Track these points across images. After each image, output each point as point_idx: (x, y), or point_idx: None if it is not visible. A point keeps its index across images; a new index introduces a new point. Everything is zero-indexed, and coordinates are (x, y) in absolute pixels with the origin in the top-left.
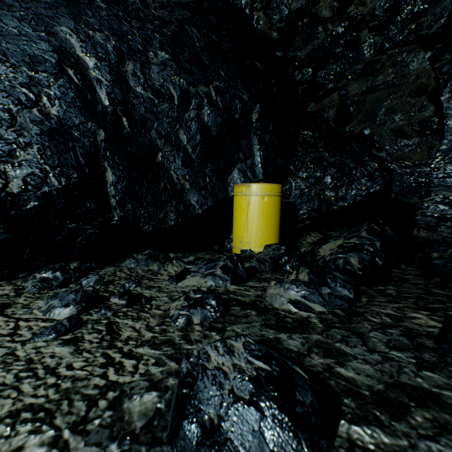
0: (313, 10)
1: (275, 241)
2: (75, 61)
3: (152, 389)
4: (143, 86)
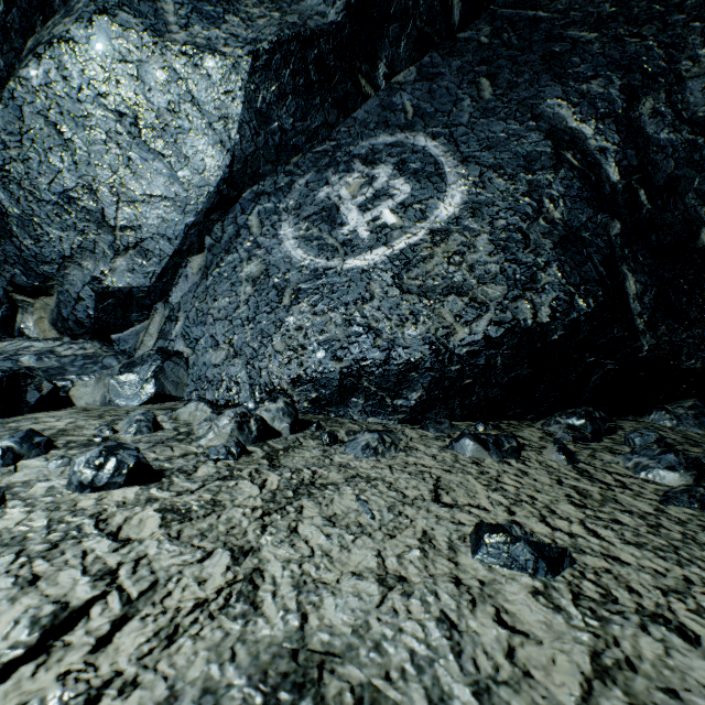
0: None
1: None
2: (568, 138)
3: None
4: (671, 126)
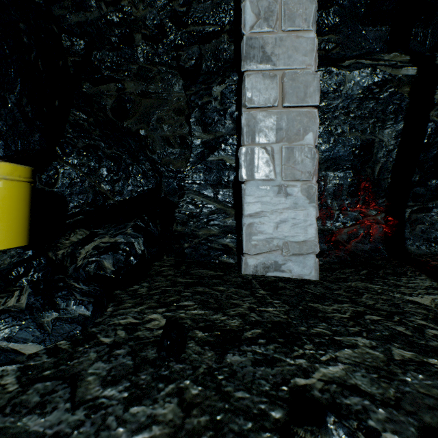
0: None
1: (20, 244)
2: None
3: None
4: None
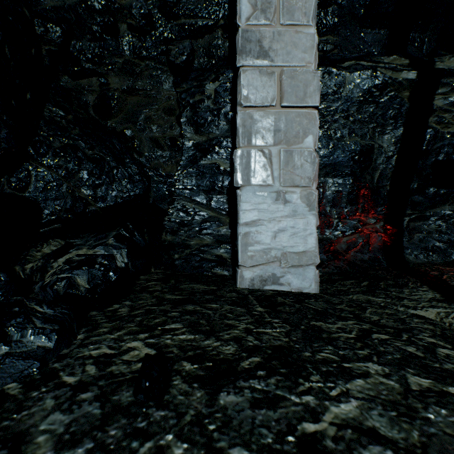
0: None
1: None
2: None
3: None
4: None
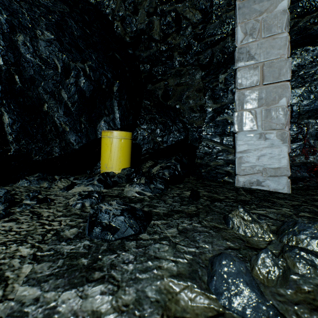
0: (150, 33)
1: (128, 166)
2: None
3: (73, 227)
4: (32, 54)
